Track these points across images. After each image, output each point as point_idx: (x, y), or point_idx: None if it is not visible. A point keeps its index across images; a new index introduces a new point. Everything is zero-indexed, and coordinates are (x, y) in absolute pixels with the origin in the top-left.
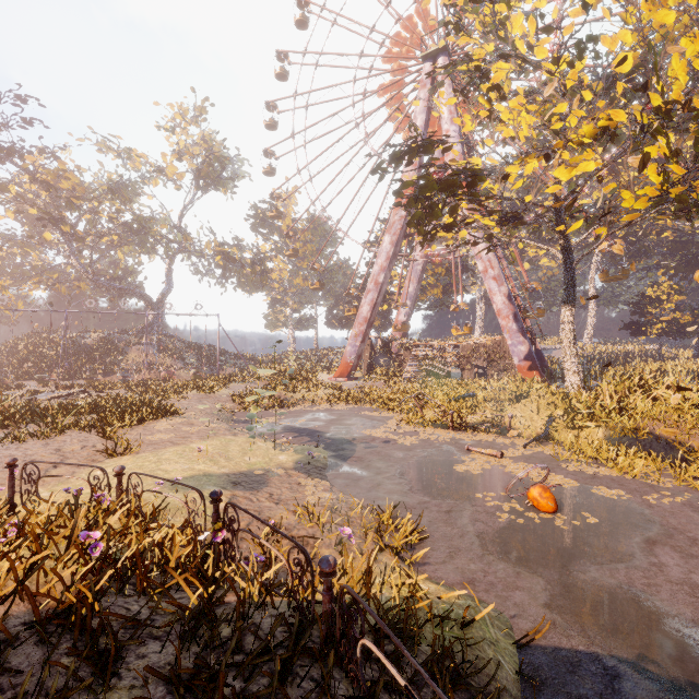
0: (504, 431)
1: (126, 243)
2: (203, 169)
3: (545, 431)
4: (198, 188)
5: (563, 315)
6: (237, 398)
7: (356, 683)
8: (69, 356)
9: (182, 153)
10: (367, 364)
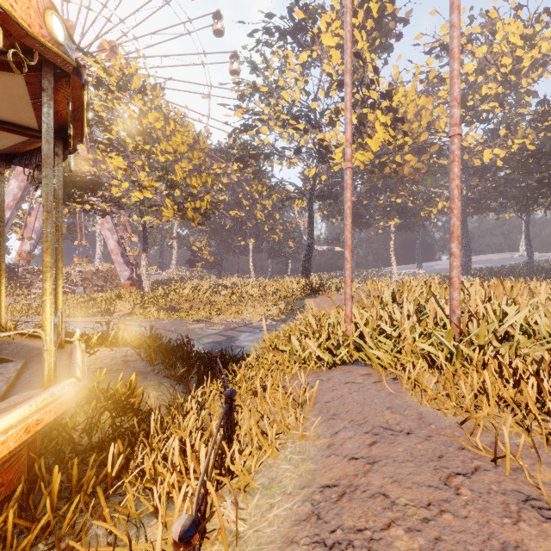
0: (111, 314)
1: None
2: None
3: (132, 311)
4: None
5: (142, 257)
6: None
7: None
8: None
9: None
10: None
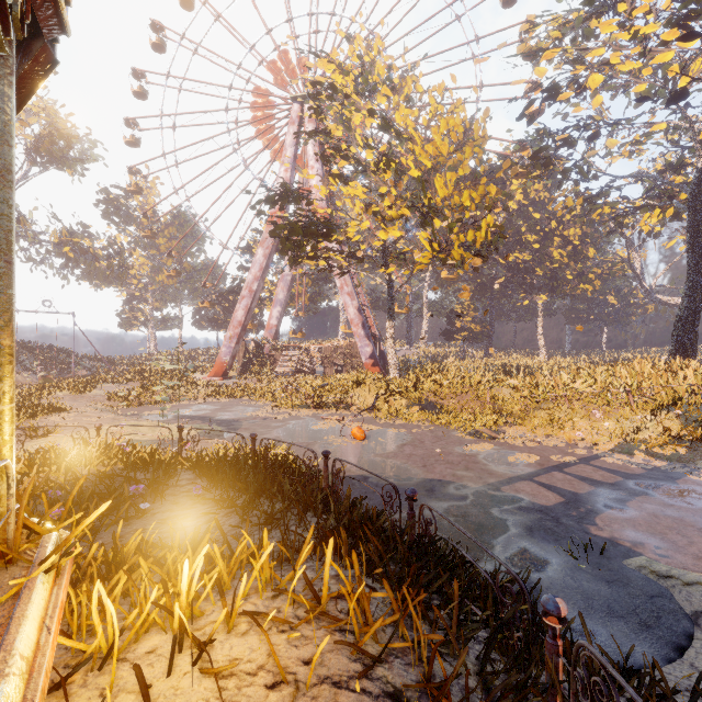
0: (348, 407)
1: None
2: (43, 144)
3: (373, 405)
4: (34, 164)
5: (387, 326)
6: (115, 396)
7: (268, 470)
8: None
9: None
10: (241, 364)
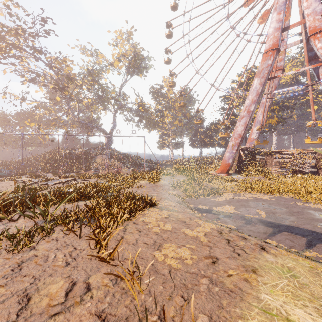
0: None
1: (94, 102)
2: (131, 63)
3: None
4: (128, 74)
5: None
6: (175, 186)
7: None
8: (68, 160)
9: (121, 57)
10: (236, 165)
